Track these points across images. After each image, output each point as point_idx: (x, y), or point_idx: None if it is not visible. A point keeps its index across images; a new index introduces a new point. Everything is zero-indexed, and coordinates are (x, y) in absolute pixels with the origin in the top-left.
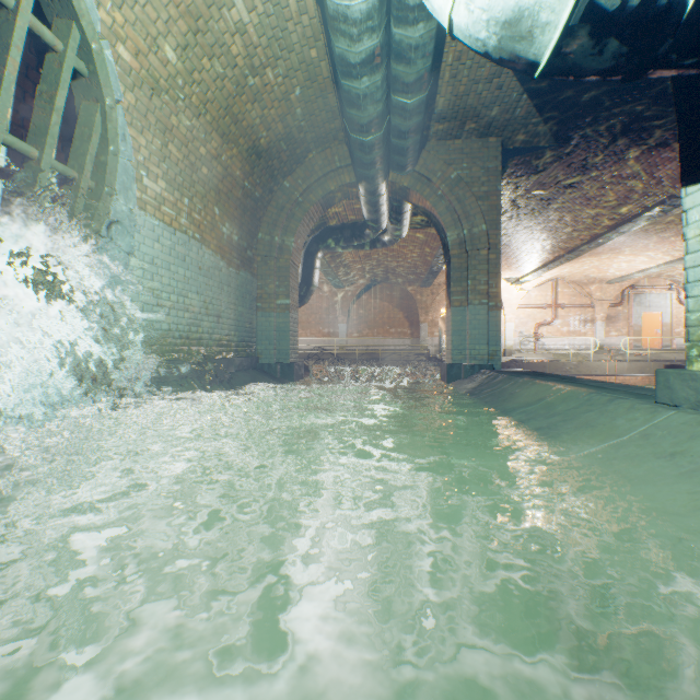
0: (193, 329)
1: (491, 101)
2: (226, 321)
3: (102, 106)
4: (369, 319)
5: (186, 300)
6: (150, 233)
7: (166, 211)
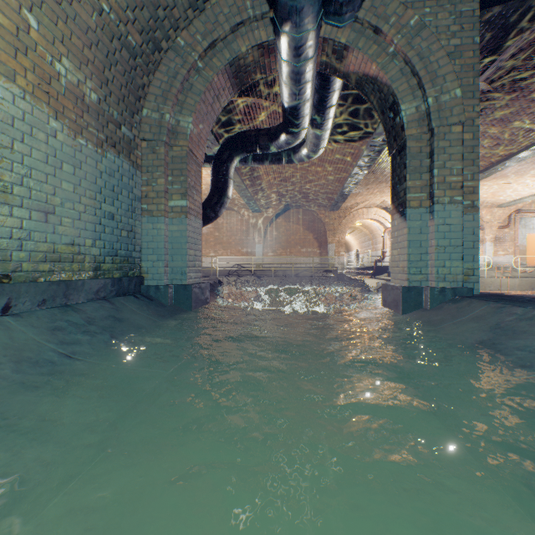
0: None
1: None
2: (71, 221)
3: None
4: (282, 240)
5: None
6: None
7: None
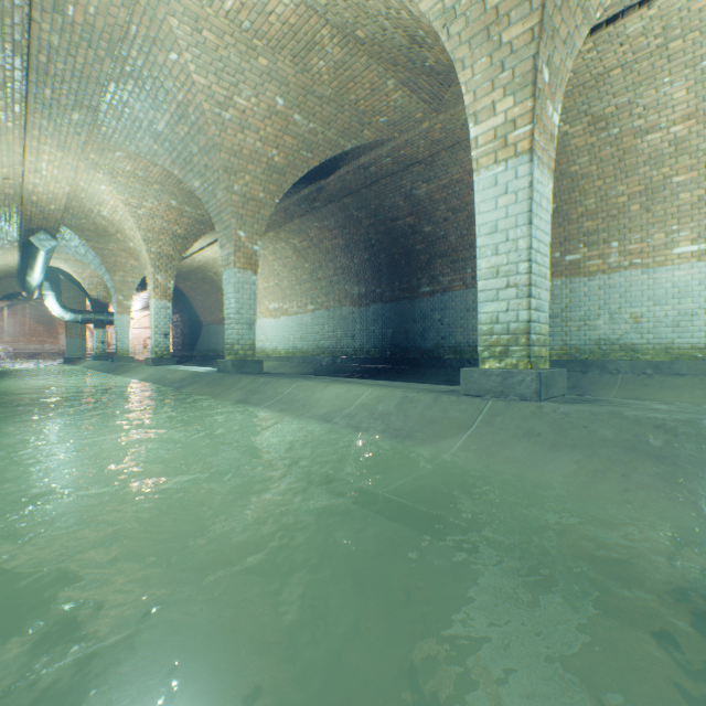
0: None
1: None
2: None
3: None
4: (11, 330)
5: None
6: None
7: None
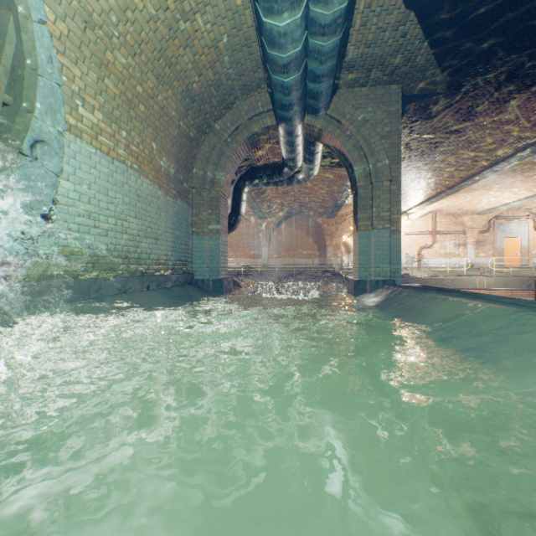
0: (131, 249)
1: (395, 49)
2: (164, 242)
3: (14, 15)
4: (286, 244)
5: (124, 223)
6: (86, 160)
7: (104, 141)
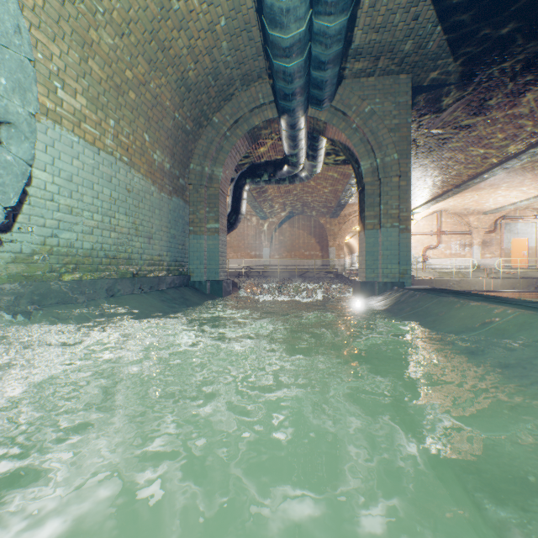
0: (120, 249)
1: (406, 33)
2: (158, 242)
3: None
4: (287, 244)
5: (112, 220)
6: (67, 149)
7: (88, 129)
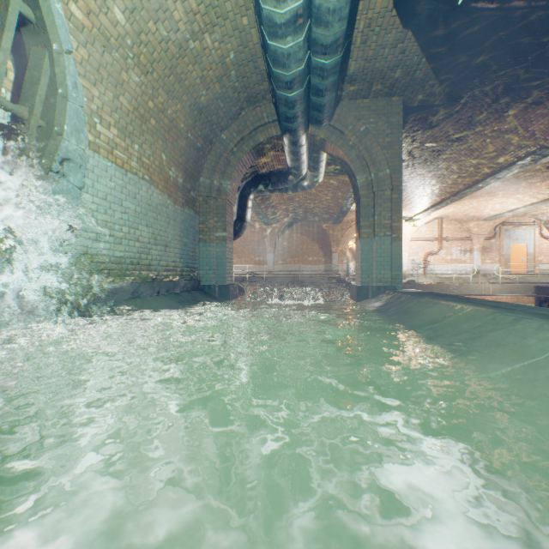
0: (142, 256)
1: (395, 64)
2: (173, 249)
3: (49, 51)
4: (291, 250)
5: (136, 231)
6: (103, 173)
7: (118, 155)
